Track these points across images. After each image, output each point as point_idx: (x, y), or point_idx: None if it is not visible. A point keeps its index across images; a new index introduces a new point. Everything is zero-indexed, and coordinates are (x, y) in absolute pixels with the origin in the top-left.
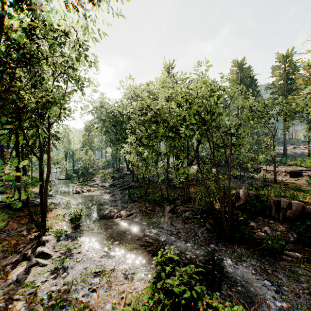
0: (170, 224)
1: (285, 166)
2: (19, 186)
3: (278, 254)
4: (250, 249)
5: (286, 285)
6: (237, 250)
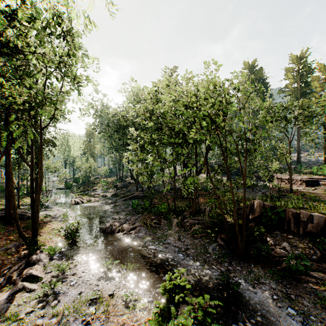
0: (177, 239)
1: (300, 175)
2: (10, 197)
3: (301, 275)
4: (268, 268)
5: (314, 314)
6: (254, 269)
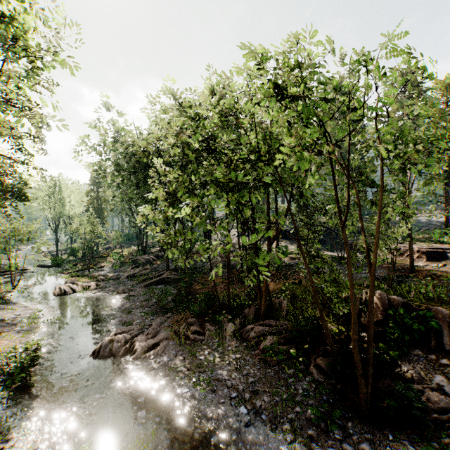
0: (235, 369)
1: (414, 243)
2: None
3: None
4: (422, 442)
5: None
6: (397, 448)
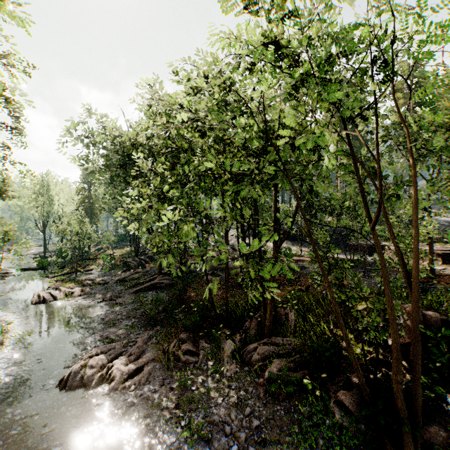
0: (235, 404)
1: (427, 244)
2: None
3: None
4: None
5: None
6: None
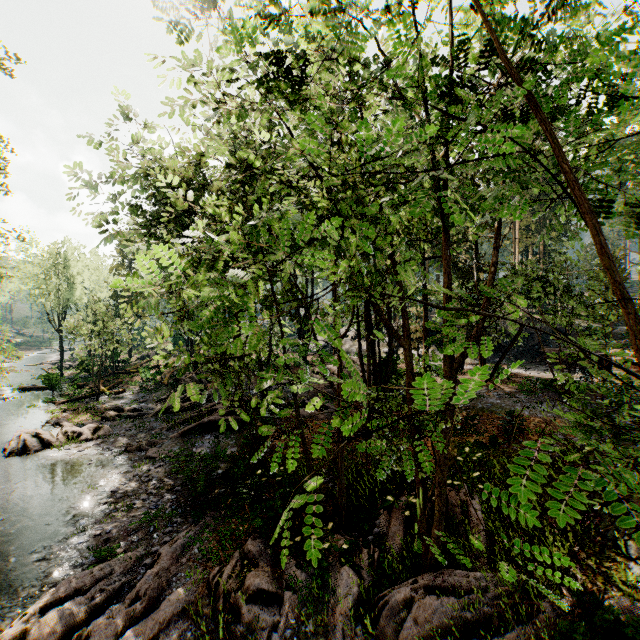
0: None
1: None
2: None
3: None
4: None
5: None
6: None
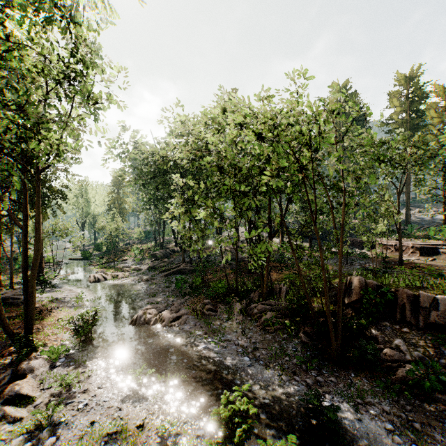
0: (241, 334)
1: (411, 239)
2: None
3: None
4: (375, 379)
5: None
6: (355, 381)
